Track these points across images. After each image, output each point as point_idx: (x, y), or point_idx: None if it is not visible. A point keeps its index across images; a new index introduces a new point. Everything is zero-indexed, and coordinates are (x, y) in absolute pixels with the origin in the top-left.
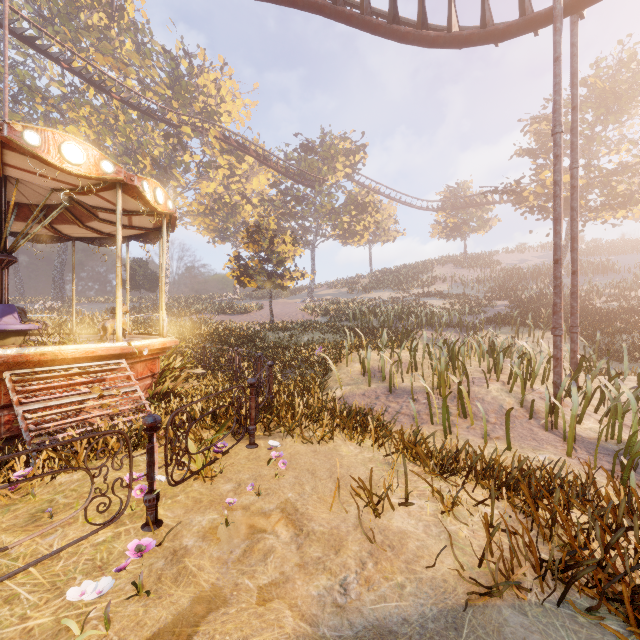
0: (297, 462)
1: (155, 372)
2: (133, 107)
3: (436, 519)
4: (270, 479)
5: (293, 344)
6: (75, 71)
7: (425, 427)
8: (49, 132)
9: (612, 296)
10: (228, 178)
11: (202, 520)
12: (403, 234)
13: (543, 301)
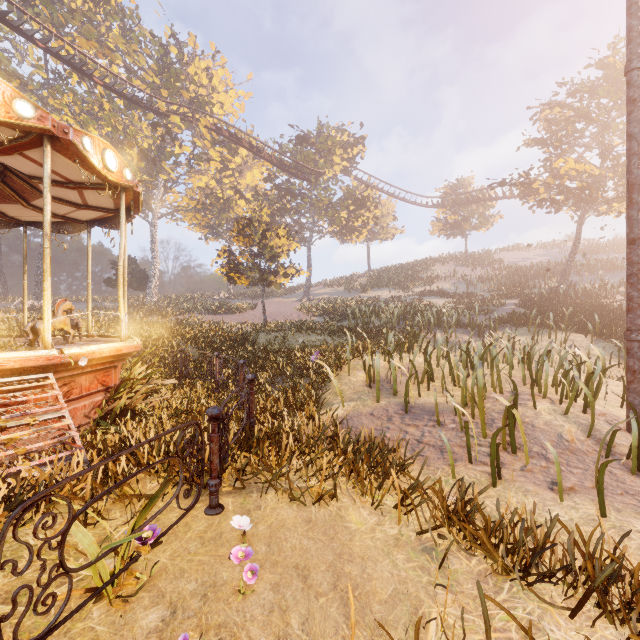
0: (280, 547)
1: (110, 385)
2: (118, 93)
3: None
4: (230, 595)
5: (286, 347)
6: (52, 52)
7: (461, 467)
8: None
9: None
10: (221, 172)
11: None
12: (402, 231)
13: (556, 300)
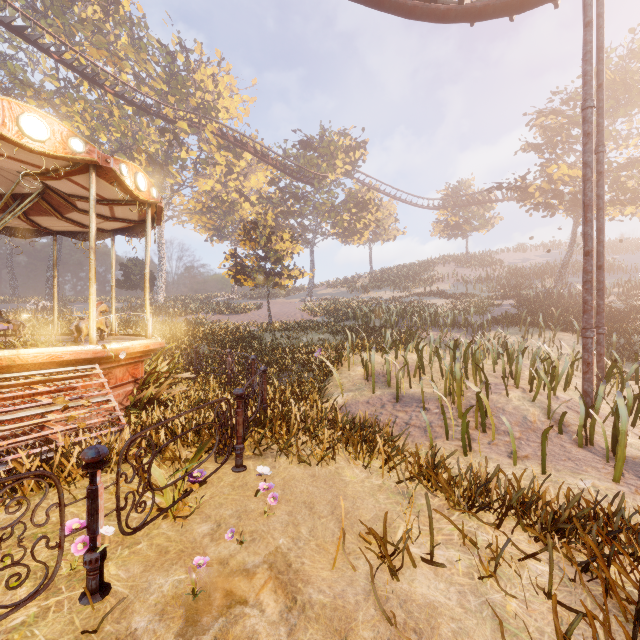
0: (292, 491)
1: (138, 377)
2: (127, 101)
3: (472, 581)
4: (257, 516)
5: (291, 345)
6: (67, 63)
7: (439, 442)
8: (4, 101)
9: (621, 295)
10: (226, 175)
11: (164, 583)
12: (404, 233)
13: (550, 300)
